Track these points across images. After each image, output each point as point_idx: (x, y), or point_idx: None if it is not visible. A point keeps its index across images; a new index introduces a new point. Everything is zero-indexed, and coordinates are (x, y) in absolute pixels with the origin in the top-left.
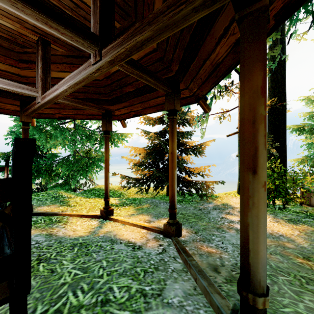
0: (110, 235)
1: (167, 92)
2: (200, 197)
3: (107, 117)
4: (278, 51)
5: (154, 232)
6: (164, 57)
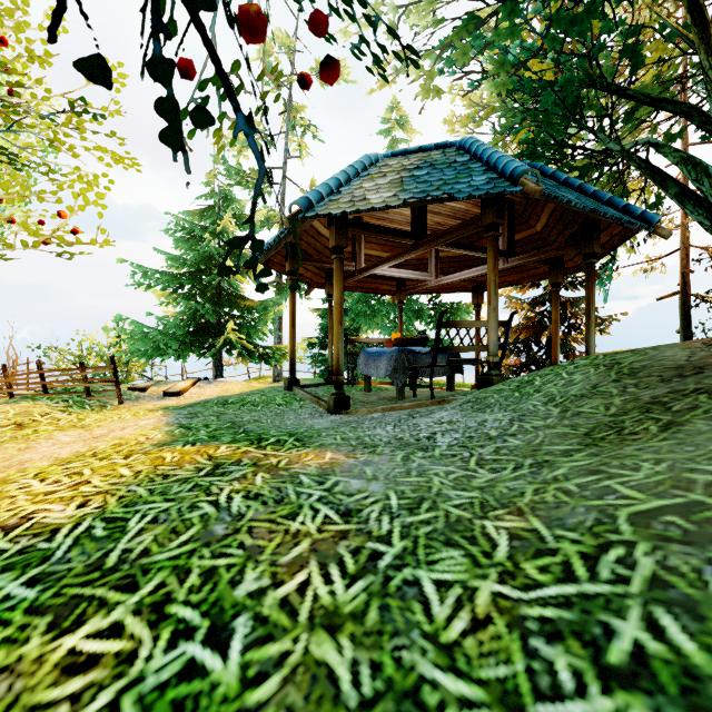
0: None
1: (550, 268)
2: None
3: (479, 289)
4: None
5: None
6: (547, 238)
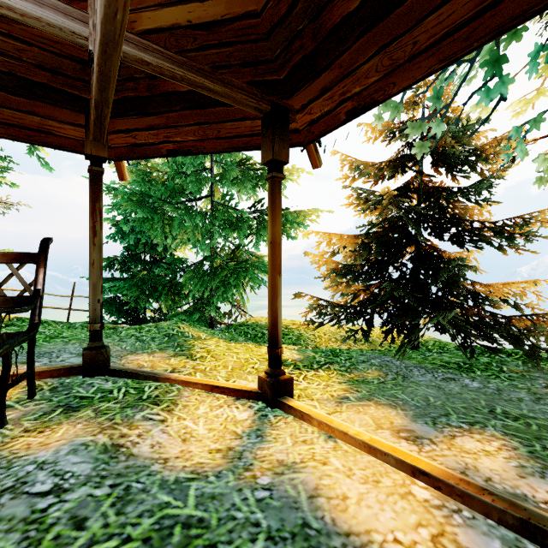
0: (295, 492)
1: None
2: (531, 362)
3: (277, 121)
4: None
5: (476, 510)
6: None
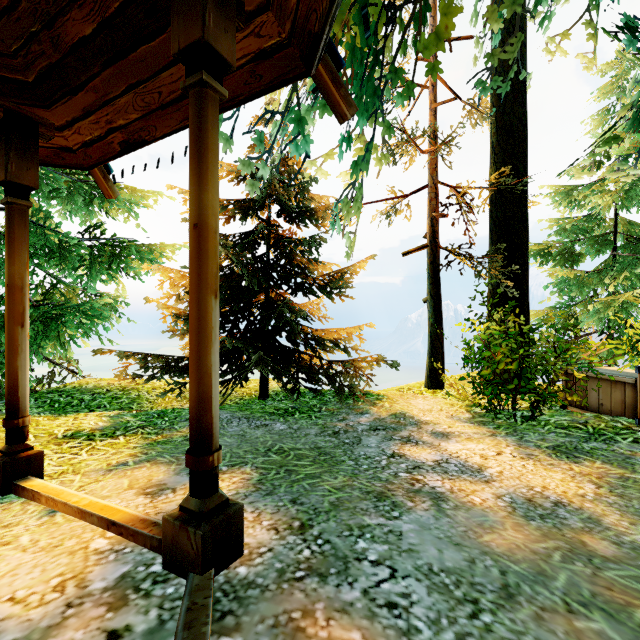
0: None
1: None
2: (340, 400)
3: (14, 134)
4: (515, 55)
5: (140, 544)
6: None
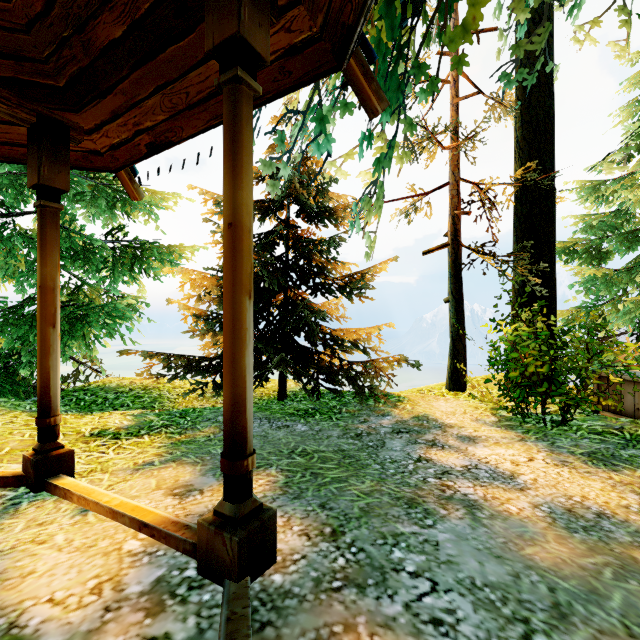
0: None
1: None
2: (361, 401)
3: (46, 138)
4: (542, 46)
5: (172, 547)
6: None
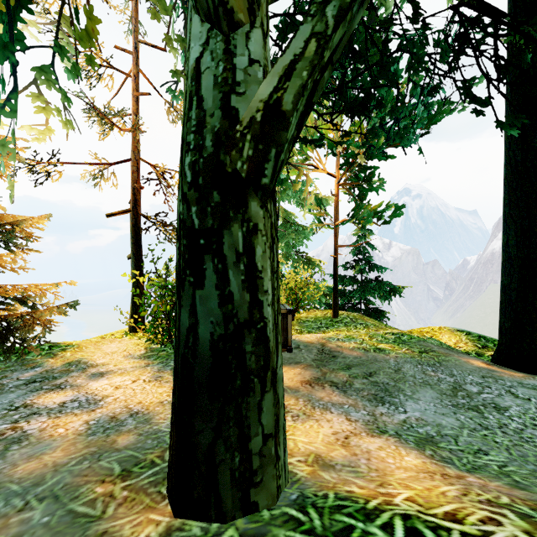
0: None
1: None
2: (9, 358)
3: None
4: None
5: None
6: None
